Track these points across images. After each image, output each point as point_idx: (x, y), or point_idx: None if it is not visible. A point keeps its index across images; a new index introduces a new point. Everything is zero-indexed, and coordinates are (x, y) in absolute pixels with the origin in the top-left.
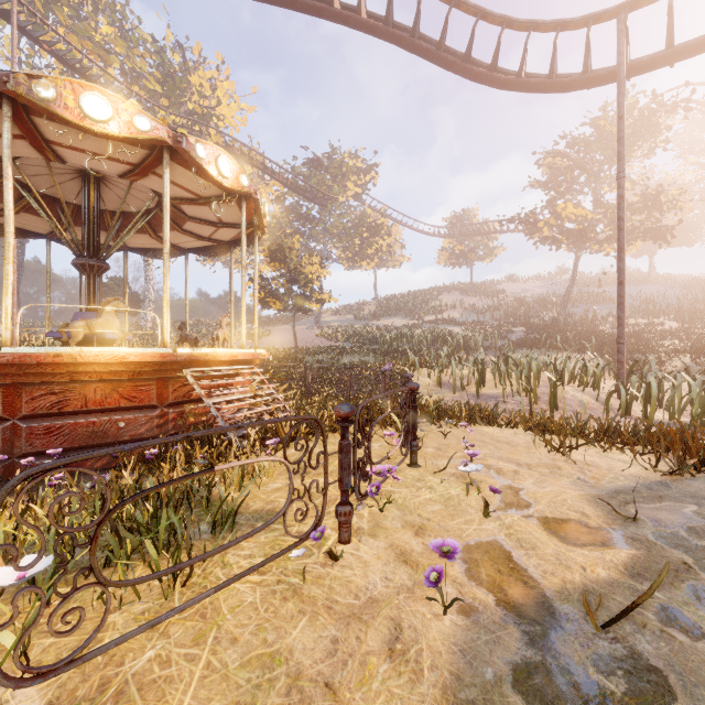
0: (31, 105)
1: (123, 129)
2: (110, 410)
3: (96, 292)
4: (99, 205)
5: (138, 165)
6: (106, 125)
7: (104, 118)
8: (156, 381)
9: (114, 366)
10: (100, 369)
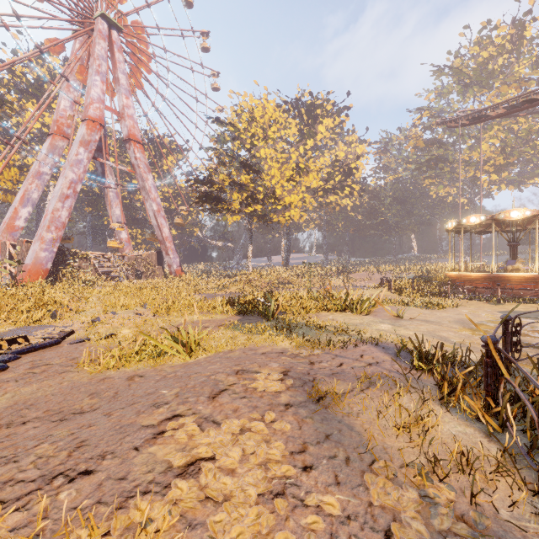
0: (498, 219)
1: (521, 216)
2: (518, 289)
3: (515, 253)
4: (516, 223)
5: (528, 218)
6: (516, 217)
7: (516, 216)
8: (533, 282)
9: (519, 277)
10: (515, 278)
